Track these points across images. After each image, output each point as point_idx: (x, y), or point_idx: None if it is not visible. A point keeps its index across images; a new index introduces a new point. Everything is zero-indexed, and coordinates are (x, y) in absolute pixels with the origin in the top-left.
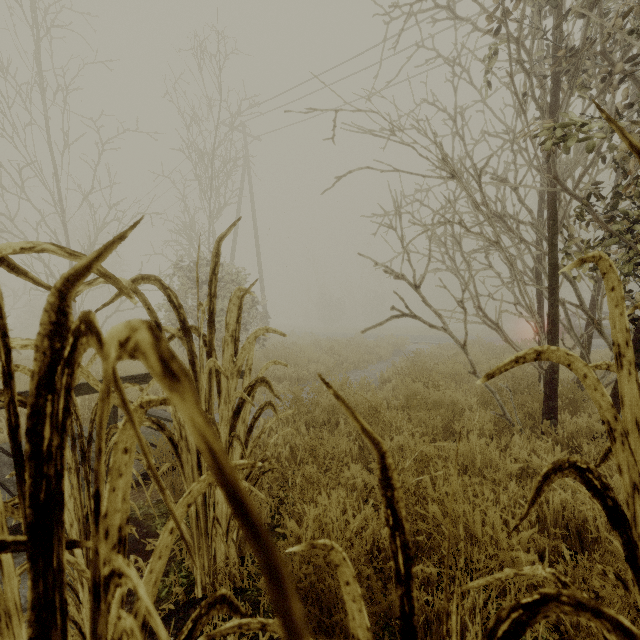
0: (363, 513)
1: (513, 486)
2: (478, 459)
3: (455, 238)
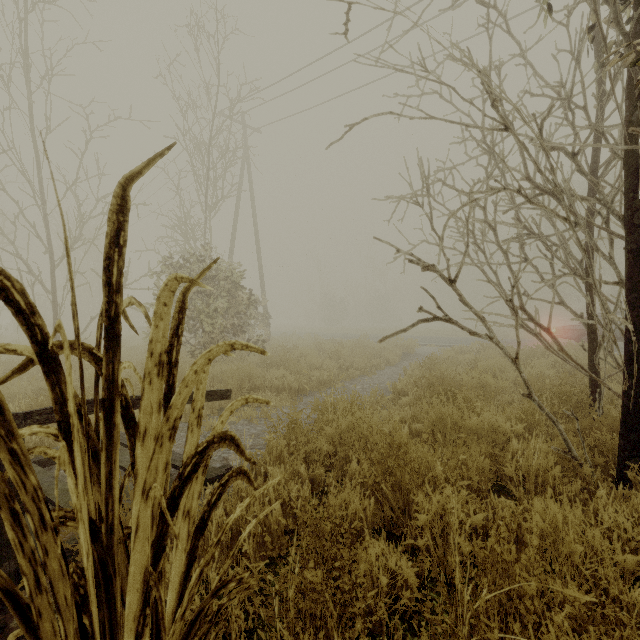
0: None
1: (637, 598)
2: (573, 548)
3: (488, 223)
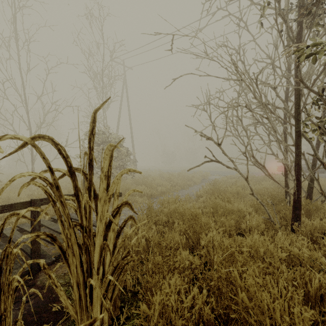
0: (192, 294)
1: (284, 268)
2: (261, 250)
3: (238, 117)
